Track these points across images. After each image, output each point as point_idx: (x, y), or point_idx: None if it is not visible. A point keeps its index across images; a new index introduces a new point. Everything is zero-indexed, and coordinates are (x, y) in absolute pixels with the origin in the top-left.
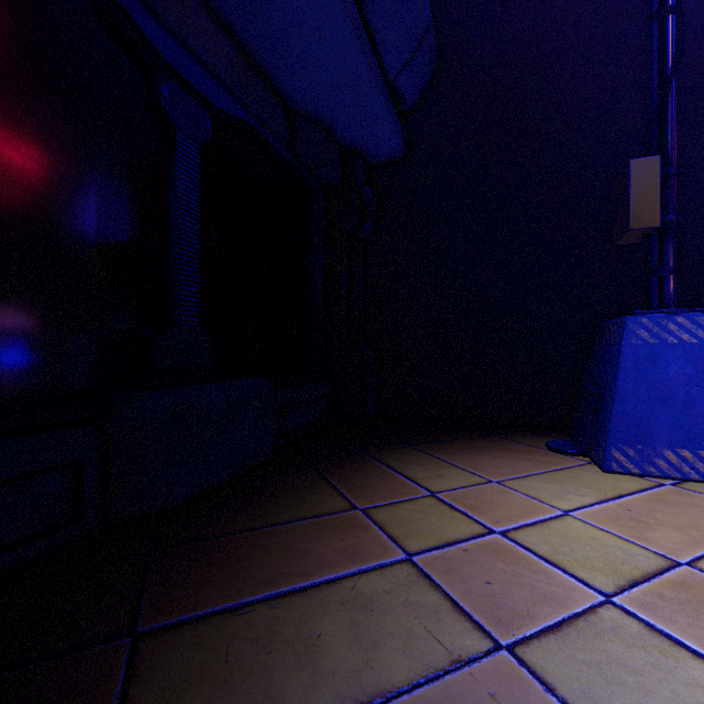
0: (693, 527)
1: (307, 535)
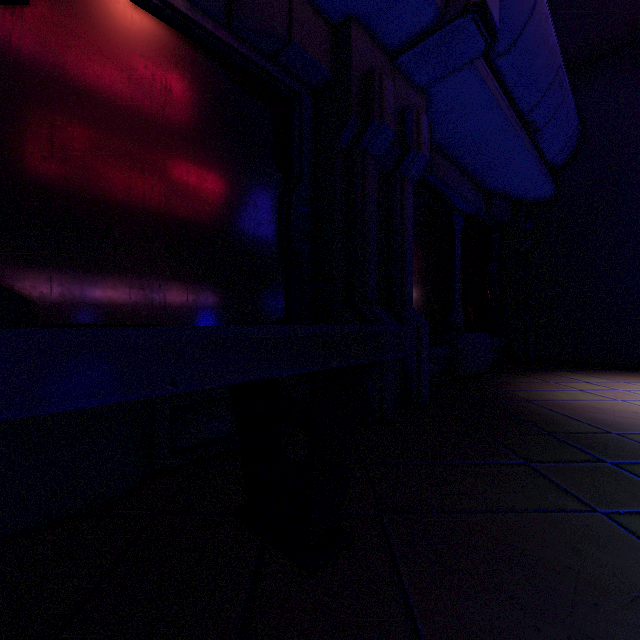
0: None
1: (534, 384)
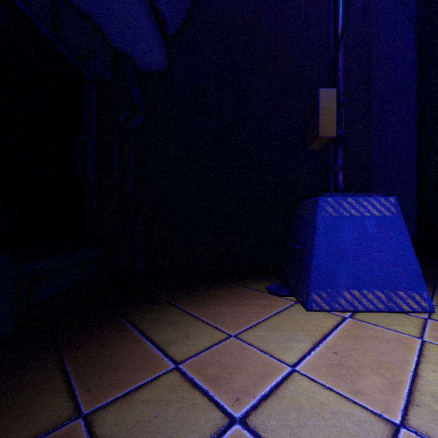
0: (382, 365)
1: None
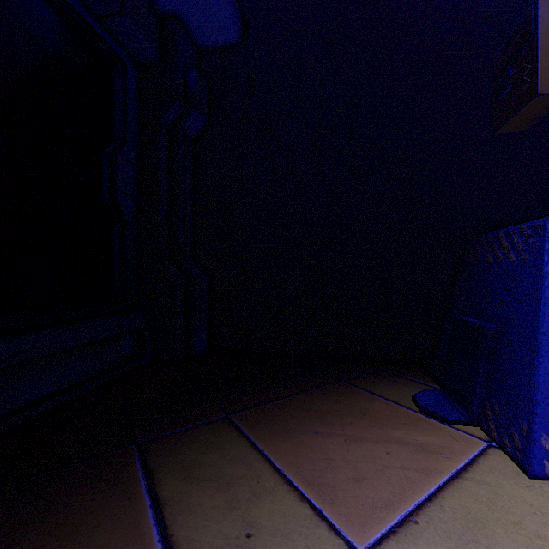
0: None
1: None
